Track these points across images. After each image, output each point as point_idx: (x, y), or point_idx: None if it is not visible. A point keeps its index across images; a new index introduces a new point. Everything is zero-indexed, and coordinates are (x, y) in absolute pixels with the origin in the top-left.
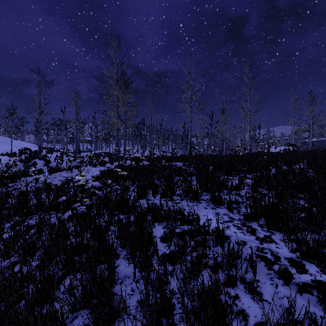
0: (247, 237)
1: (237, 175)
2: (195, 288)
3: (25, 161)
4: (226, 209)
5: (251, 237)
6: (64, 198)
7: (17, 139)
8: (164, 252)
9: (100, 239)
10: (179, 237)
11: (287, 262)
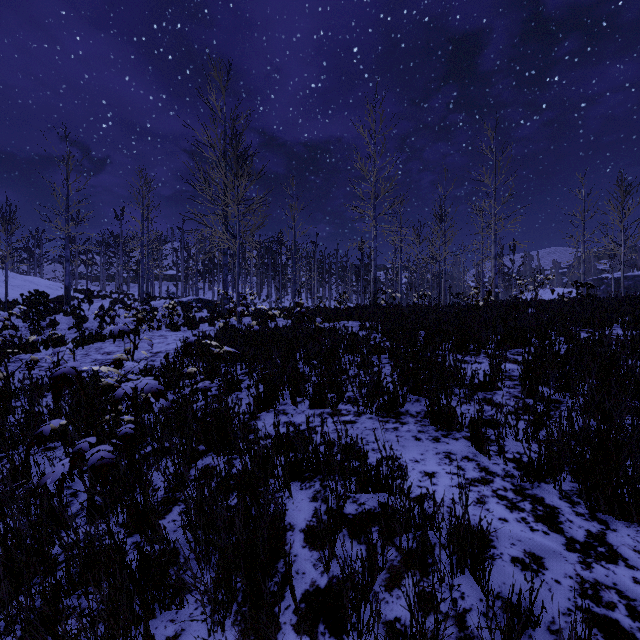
0: (540, 537)
1: (480, 352)
2: None
3: (32, 319)
4: (468, 443)
5: (552, 538)
6: (55, 424)
7: (28, 274)
8: (314, 582)
9: (146, 533)
10: (354, 530)
11: None
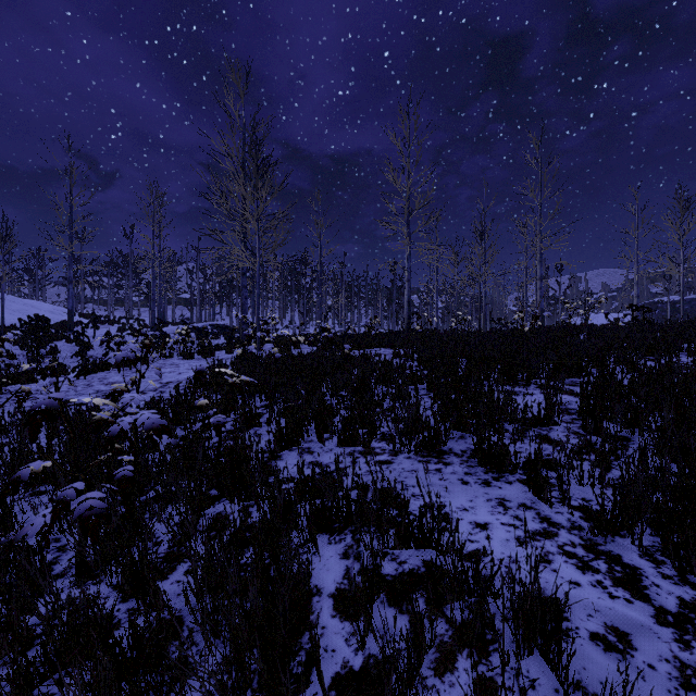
0: (622, 607)
1: (530, 382)
2: None
3: (30, 346)
4: (523, 487)
5: (638, 607)
6: (36, 467)
7: (29, 297)
8: (346, 663)
9: (144, 598)
10: (394, 596)
11: None
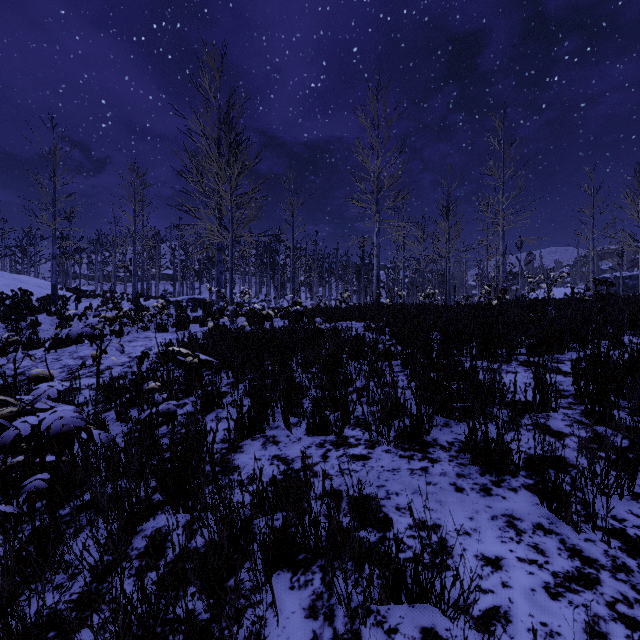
0: None
1: (511, 359)
2: None
3: (10, 319)
4: (533, 497)
5: None
6: None
7: (22, 273)
8: None
9: None
10: None
11: None
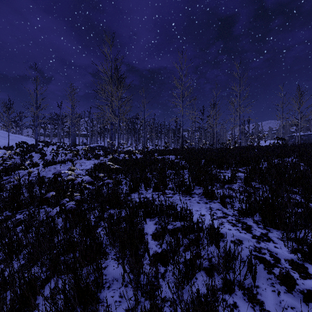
0: (242, 234)
1: (228, 168)
2: (189, 294)
3: (21, 154)
4: (219, 204)
5: (247, 235)
6: (52, 193)
7: (15, 133)
8: (156, 251)
9: (89, 236)
10: (171, 234)
11: (288, 265)
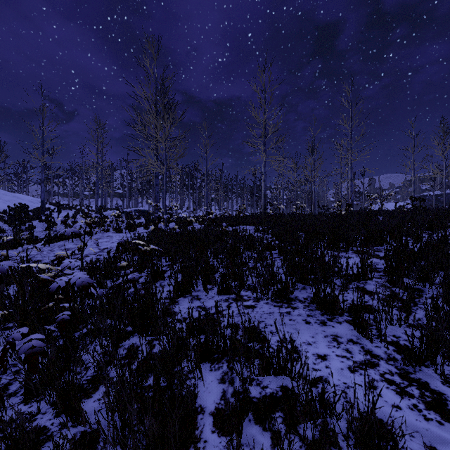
0: (436, 428)
1: (348, 249)
2: None
3: (15, 224)
4: (350, 326)
5: (448, 428)
6: None
7: (17, 192)
8: None
9: (71, 416)
10: (259, 415)
11: None
